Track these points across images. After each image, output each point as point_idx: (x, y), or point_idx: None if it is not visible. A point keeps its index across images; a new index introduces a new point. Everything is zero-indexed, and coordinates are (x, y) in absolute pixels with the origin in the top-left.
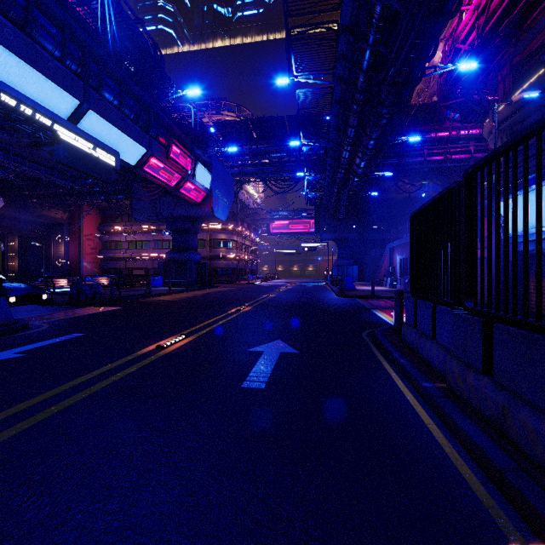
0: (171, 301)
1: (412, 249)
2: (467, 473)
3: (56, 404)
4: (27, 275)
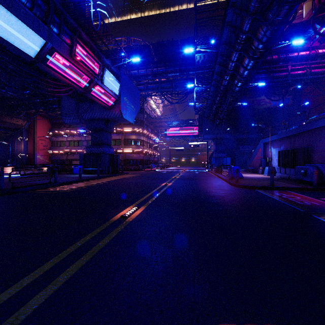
0: (64, 192)
1: None
2: None
3: None
4: (0, 164)
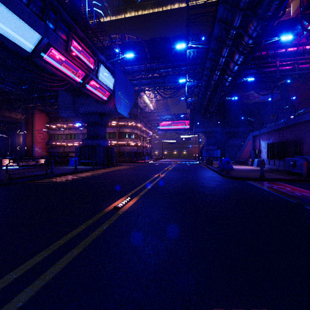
0: (60, 183)
1: None
2: None
3: None
4: (0, 156)
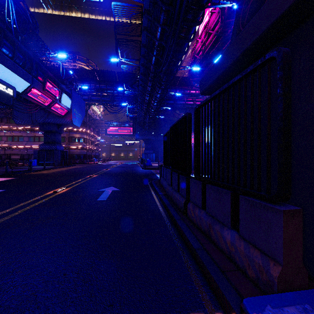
0: (48, 173)
1: (164, 149)
2: (161, 209)
3: (19, 210)
4: None
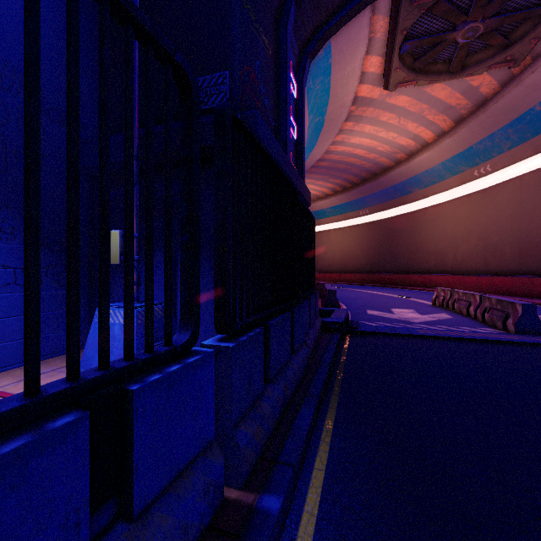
0: None
1: None
2: (328, 422)
3: None
4: None
